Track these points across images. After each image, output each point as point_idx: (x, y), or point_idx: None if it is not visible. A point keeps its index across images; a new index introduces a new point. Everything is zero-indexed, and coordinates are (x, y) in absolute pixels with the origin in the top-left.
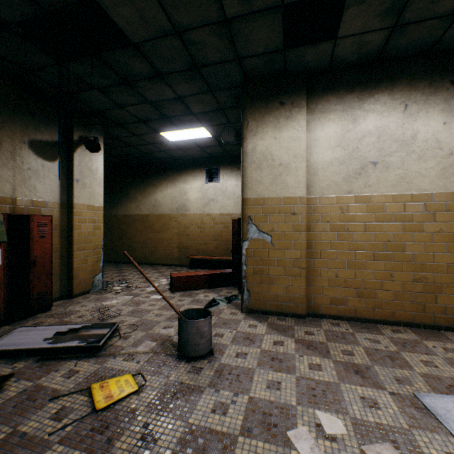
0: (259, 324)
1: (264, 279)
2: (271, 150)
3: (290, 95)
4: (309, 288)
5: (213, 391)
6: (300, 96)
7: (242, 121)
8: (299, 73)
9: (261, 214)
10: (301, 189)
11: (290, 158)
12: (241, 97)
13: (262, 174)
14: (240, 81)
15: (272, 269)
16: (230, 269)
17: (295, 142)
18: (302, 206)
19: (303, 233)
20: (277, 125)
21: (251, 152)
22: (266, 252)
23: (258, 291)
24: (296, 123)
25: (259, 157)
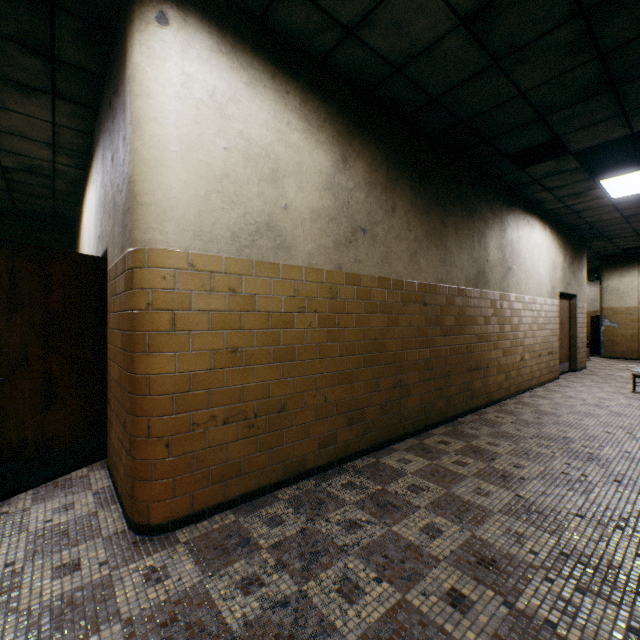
0: (610, 359)
1: (612, 343)
2: (616, 286)
3: (628, 262)
4: (639, 347)
5: (593, 362)
6: (633, 263)
7: (599, 273)
8: (633, 253)
9: (611, 314)
10: (634, 304)
11: (628, 290)
12: (599, 263)
13: (611, 297)
14: (598, 256)
15: (617, 339)
16: (587, 345)
17: (631, 283)
18: (635, 311)
19: (635, 323)
20: (620, 275)
21: (605, 287)
22: (614, 331)
23: (609, 348)
24: (631, 275)
25: (610, 289)
